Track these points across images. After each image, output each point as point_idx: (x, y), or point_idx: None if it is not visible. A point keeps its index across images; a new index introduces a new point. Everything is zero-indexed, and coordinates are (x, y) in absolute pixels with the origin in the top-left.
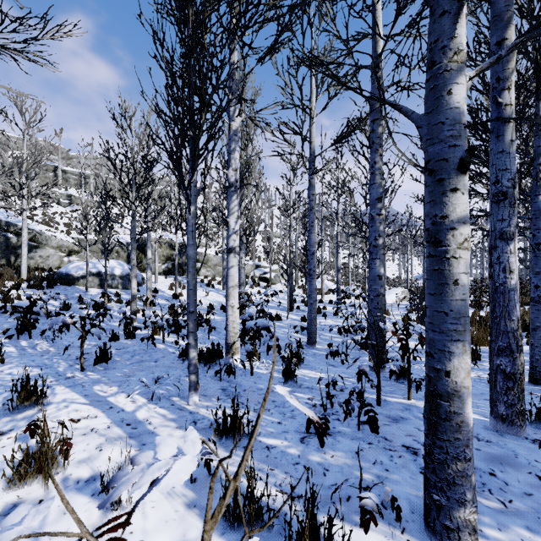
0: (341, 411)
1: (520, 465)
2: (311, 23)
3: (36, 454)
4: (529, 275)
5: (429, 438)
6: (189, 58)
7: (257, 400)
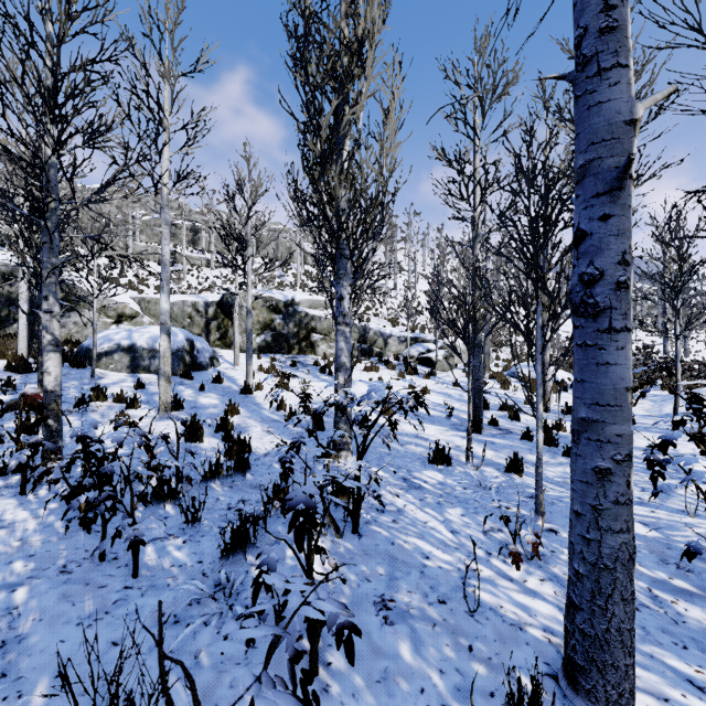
0: None
1: None
2: None
3: None
4: None
5: None
6: None
7: None
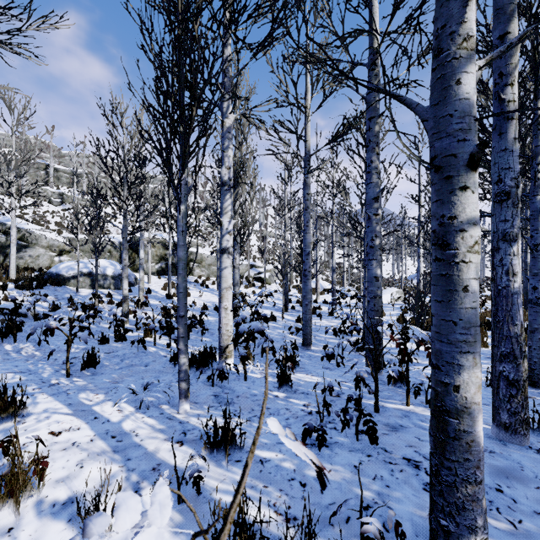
0: (338, 419)
1: (527, 479)
2: (306, 20)
3: (7, 476)
4: (527, 277)
5: (436, 457)
6: (179, 50)
7: (251, 407)
